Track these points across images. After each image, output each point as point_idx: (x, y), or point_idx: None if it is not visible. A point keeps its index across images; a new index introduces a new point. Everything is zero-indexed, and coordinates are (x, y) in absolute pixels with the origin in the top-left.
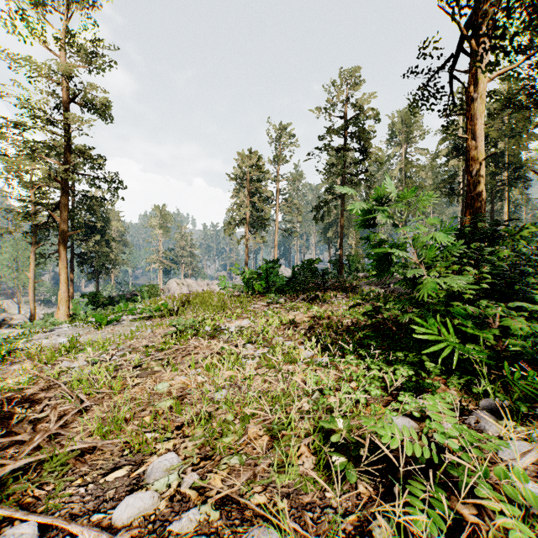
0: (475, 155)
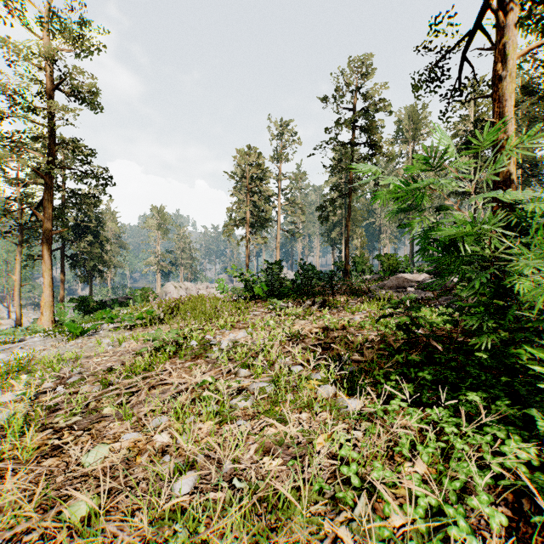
0: (505, 141)
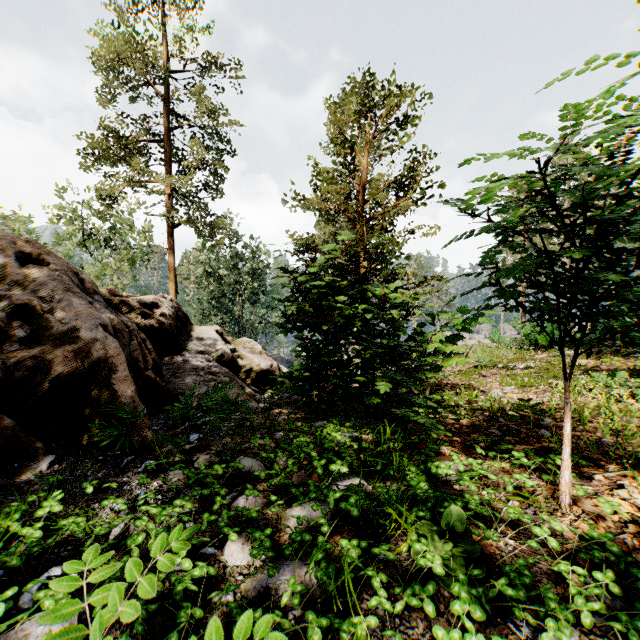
0: None
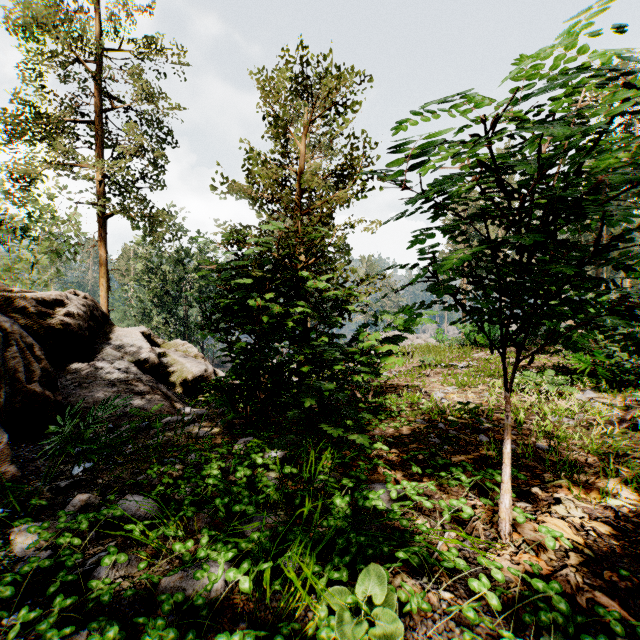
0: None
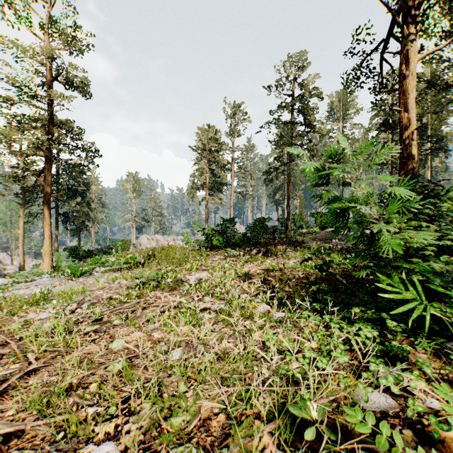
0: (408, 125)
